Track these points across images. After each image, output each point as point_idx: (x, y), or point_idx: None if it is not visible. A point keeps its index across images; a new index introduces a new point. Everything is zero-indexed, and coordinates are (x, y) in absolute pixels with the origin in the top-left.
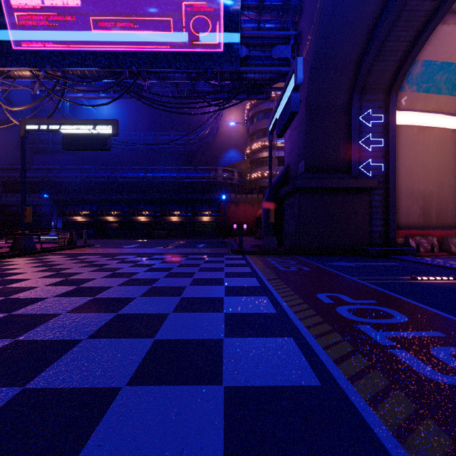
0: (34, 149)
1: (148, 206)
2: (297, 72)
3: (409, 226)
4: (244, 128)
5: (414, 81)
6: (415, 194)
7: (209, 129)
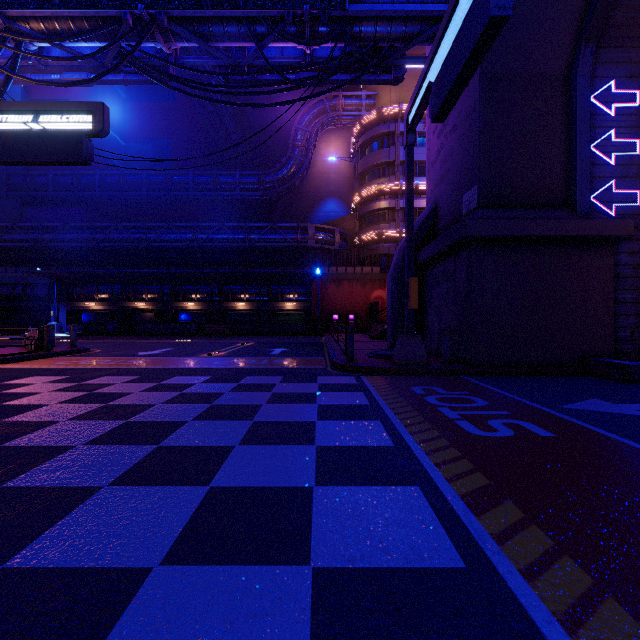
0: (26, 198)
1: (200, 287)
2: None
3: None
4: (350, 167)
5: None
6: None
7: (296, 166)
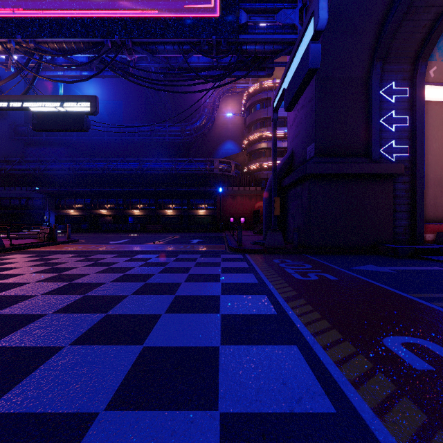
0: (27, 141)
1: (142, 199)
2: (319, 11)
3: (437, 220)
4: (241, 119)
5: None
6: None
7: (205, 120)
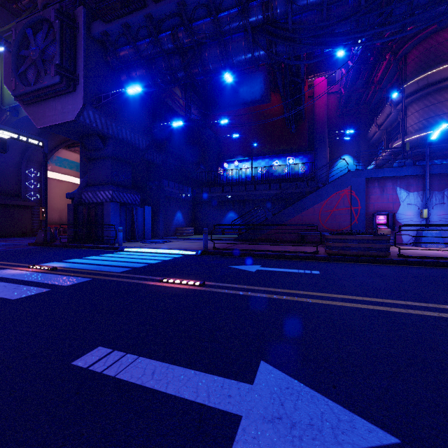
0: None
1: None
2: None
3: (53, 223)
4: None
5: (54, 161)
6: (56, 209)
7: None
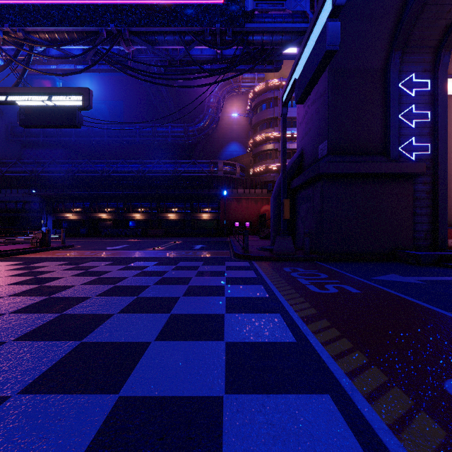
0: (24, 142)
1: (144, 203)
2: None
3: None
4: (247, 120)
5: None
6: None
7: (209, 120)
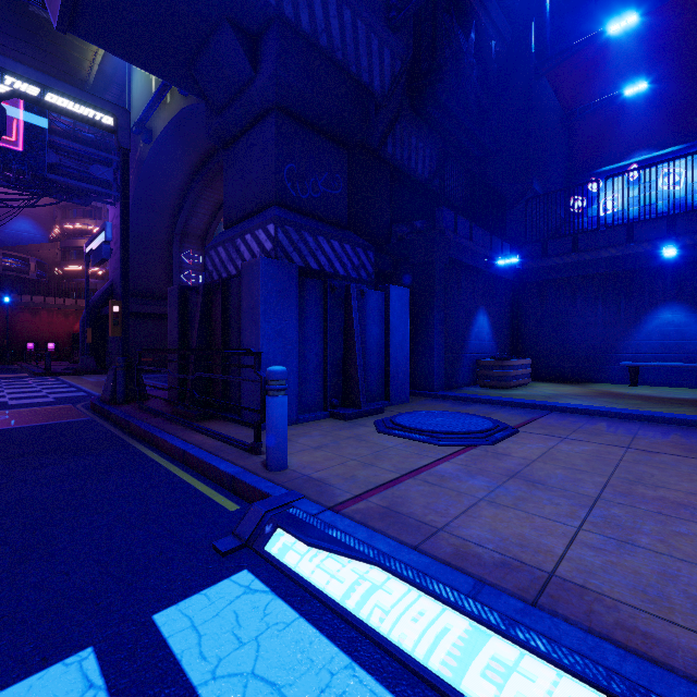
0: None
1: None
2: (107, 233)
3: None
4: None
5: None
6: None
7: None
